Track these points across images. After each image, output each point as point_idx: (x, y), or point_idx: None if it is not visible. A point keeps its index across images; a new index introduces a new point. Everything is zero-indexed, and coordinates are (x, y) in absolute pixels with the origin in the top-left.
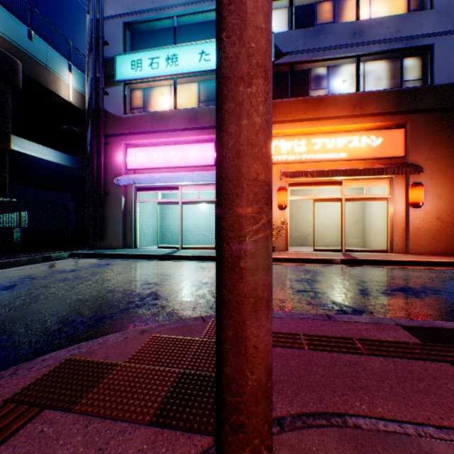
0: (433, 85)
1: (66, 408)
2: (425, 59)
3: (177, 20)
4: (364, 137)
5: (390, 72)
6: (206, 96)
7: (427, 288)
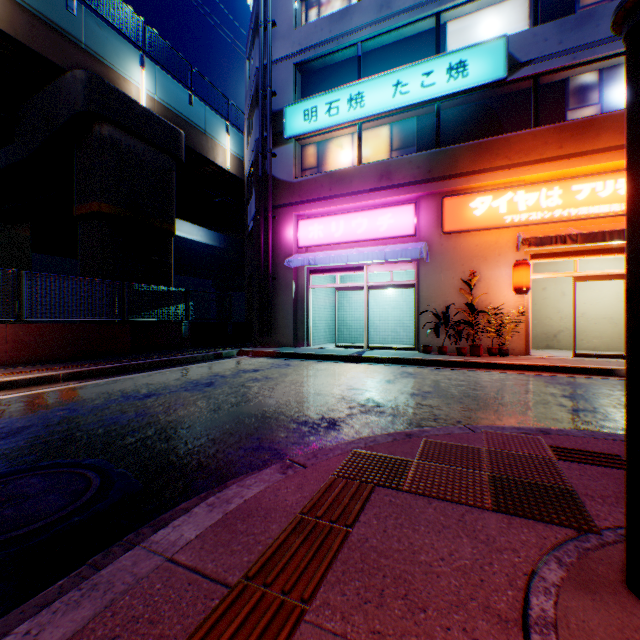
0: None
1: (395, 487)
2: None
3: (361, 47)
4: None
5: None
6: (400, 141)
7: None
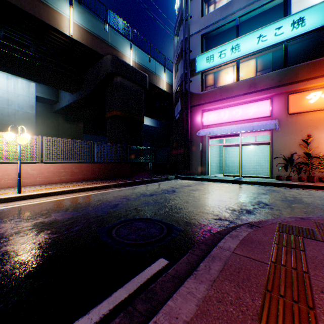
0: None
1: (314, 239)
2: None
3: (237, 20)
4: None
5: None
6: (260, 66)
7: None
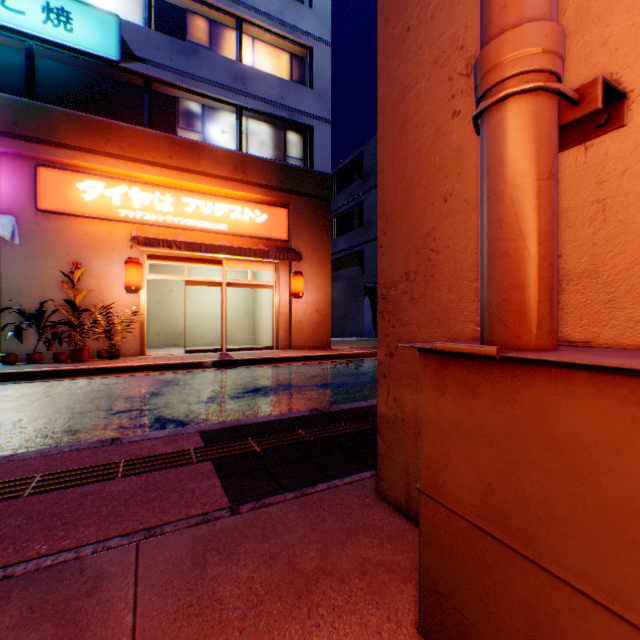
0: (314, 170)
1: None
2: (309, 140)
3: None
4: (248, 210)
5: (277, 140)
6: None
7: (283, 385)
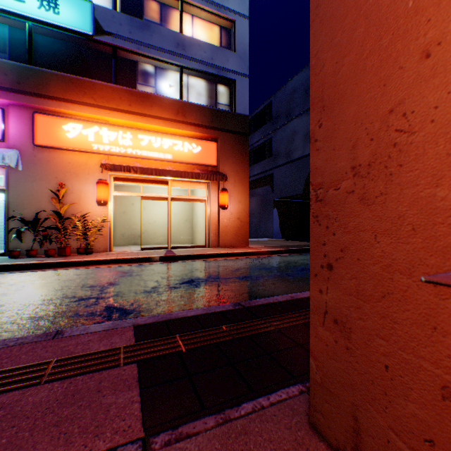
0: (236, 113)
1: None
2: (232, 91)
3: None
4: (187, 143)
5: (209, 91)
6: None
7: (212, 277)
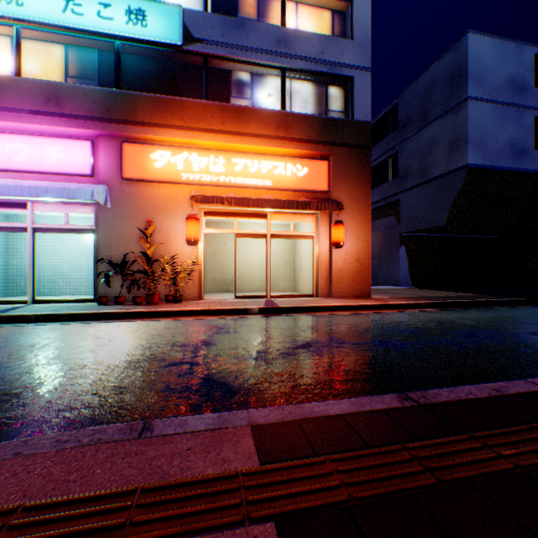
0: (353, 120)
1: None
2: (347, 92)
3: None
4: (290, 165)
5: (317, 97)
6: (79, 69)
7: (334, 340)
